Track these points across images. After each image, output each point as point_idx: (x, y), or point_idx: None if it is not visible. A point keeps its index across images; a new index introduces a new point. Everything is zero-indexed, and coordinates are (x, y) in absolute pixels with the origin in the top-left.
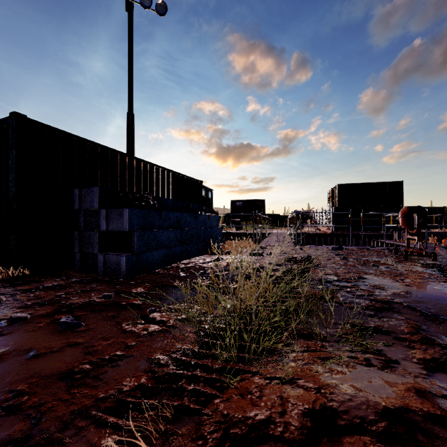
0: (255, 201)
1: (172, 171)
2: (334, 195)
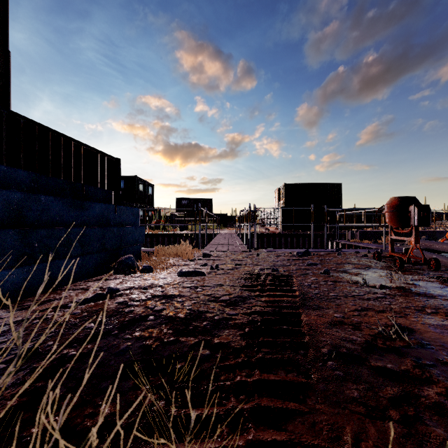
0: (203, 200)
1: (53, 131)
2: (280, 194)
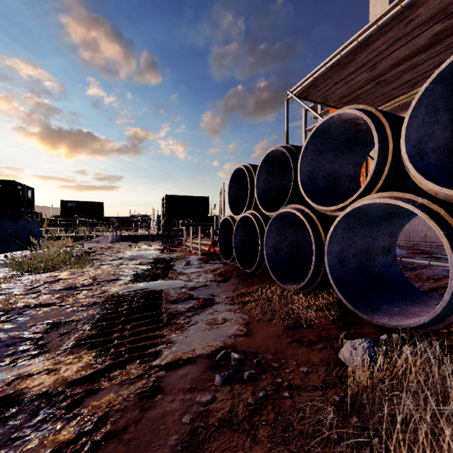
0: (92, 203)
1: None
2: (164, 203)
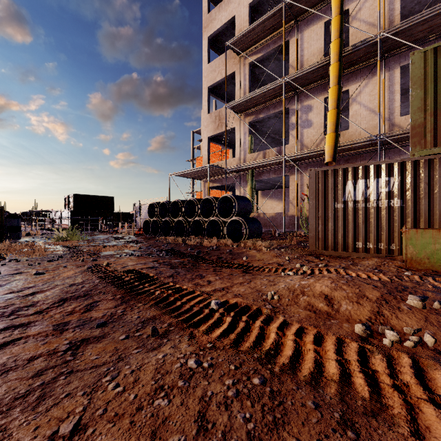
0: None
1: None
2: (70, 200)
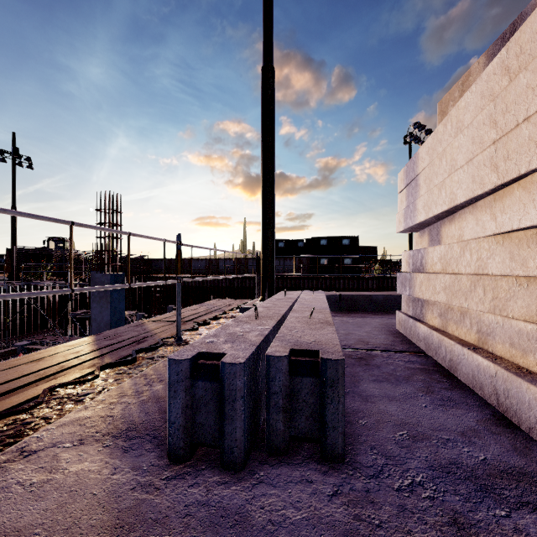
0: (368, 248)
1: None
2: None
